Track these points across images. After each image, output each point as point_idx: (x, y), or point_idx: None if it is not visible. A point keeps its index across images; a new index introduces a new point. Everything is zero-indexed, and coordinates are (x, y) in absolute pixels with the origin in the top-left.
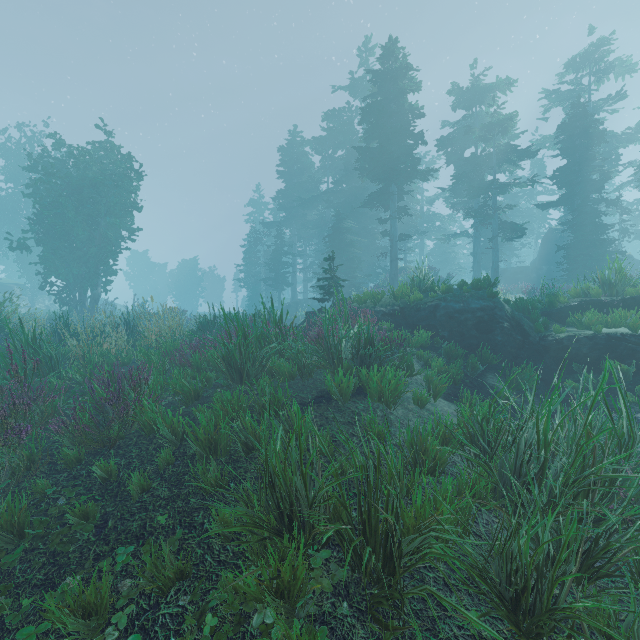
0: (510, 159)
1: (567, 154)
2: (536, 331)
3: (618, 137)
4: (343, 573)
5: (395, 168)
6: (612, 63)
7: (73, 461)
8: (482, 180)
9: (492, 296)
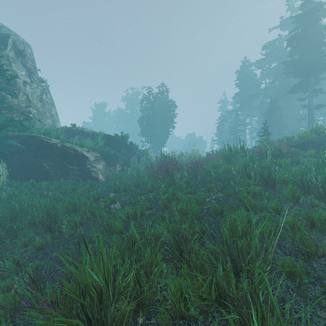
0: None
1: None
2: None
3: None
4: (263, 188)
5: (311, 67)
6: None
7: (190, 178)
8: None
9: None
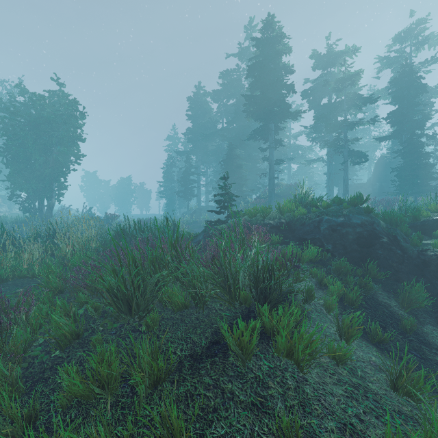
0: (357, 104)
1: (398, 101)
2: (413, 245)
3: (431, 90)
4: None
5: (273, 110)
6: (427, 37)
7: None
8: (336, 120)
9: (368, 212)
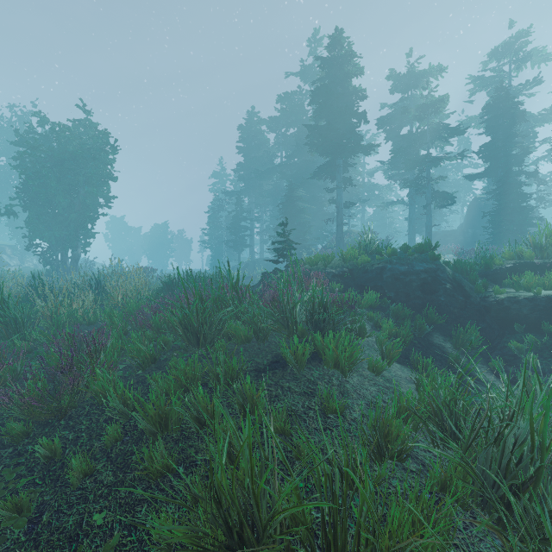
0: (442, 136)
1: (491, 132)
2: (476, 292)
3: (535, 117)
4: None
5: (341, 143)
6: (530, 53)
7: (19, 435)
8: (417, 154)
9: (434, 259)
